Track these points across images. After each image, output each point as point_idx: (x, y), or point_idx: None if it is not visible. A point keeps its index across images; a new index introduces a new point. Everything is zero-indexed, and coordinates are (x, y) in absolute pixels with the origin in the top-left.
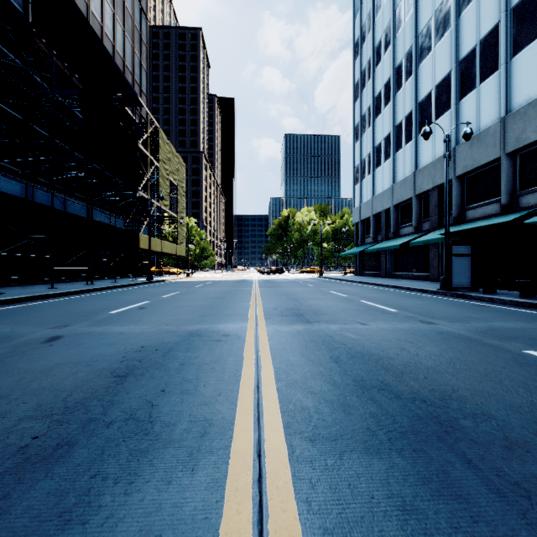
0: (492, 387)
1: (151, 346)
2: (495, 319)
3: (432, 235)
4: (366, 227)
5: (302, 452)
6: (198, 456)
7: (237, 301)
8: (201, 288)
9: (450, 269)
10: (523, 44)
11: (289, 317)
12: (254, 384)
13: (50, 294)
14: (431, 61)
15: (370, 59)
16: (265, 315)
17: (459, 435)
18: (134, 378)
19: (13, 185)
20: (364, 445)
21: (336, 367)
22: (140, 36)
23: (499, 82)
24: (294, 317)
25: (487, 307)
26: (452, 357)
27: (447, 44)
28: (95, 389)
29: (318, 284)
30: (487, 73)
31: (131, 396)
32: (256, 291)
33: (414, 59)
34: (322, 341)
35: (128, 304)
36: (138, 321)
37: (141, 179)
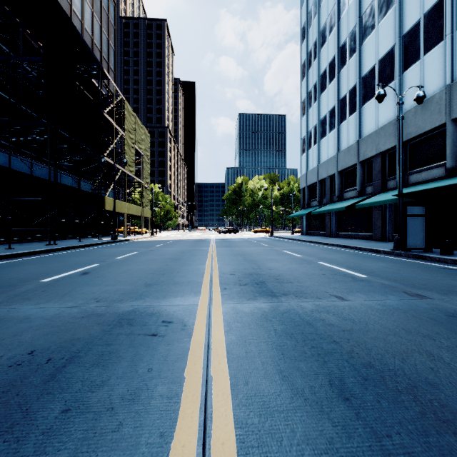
0: None
1: (45, 351)
2: None
3: (377, 198)
4: (312, 192)
5: None
6: None
7: (192, 264)
8: (160, 247)
9: (405, 230)
10: None
11: (248, 287)
12: None
13: None
14: (375, 38)
15: (316, 41)
16: (221, 283)
17: None
18: None
19: None
20: None
21: (353, 421)
22: (108, 18)
23: (444, 52)
24: (255, 287)
25: None
26: None
27: (391, 21)
28: None
29: (271, 244)
30: (432, 44)
31: None
32: (212, 251)
33: (357, 38)
34: (302, 336)
35: (74, 267)
36: (64, 295)
37: (107, 146)
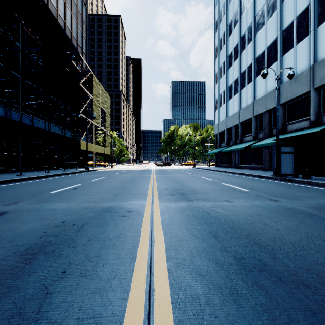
0: None
1: (70, 222)
2: (320, 197)
3: (265, 141)
4: (222, 137)
5: None
6: None
7: (141, 184)
8: (118, 174)
9: (280, 163)
10: None
11: (175, 196)
12: (147, 263)
13: (17, 179)
14: (264, 31)
15: (225, 32)
16: (159, 194)
17: None
18: (43, 256)
19: None
20: None
21: (216, 243)
22: (82, 17)
23: (309, 43)
24: (179, 196)
25: (309, 188)
26: (307, 231)
27: (275, 20)
28: (2, 270)
29: (193, 172)
30: (301, 37)
31: (31, 280)
32: (153, 177)
33: (253, 31)
34: (201, 217)
35: (67, 186)
36: (68, 199)
37: (81, 106)
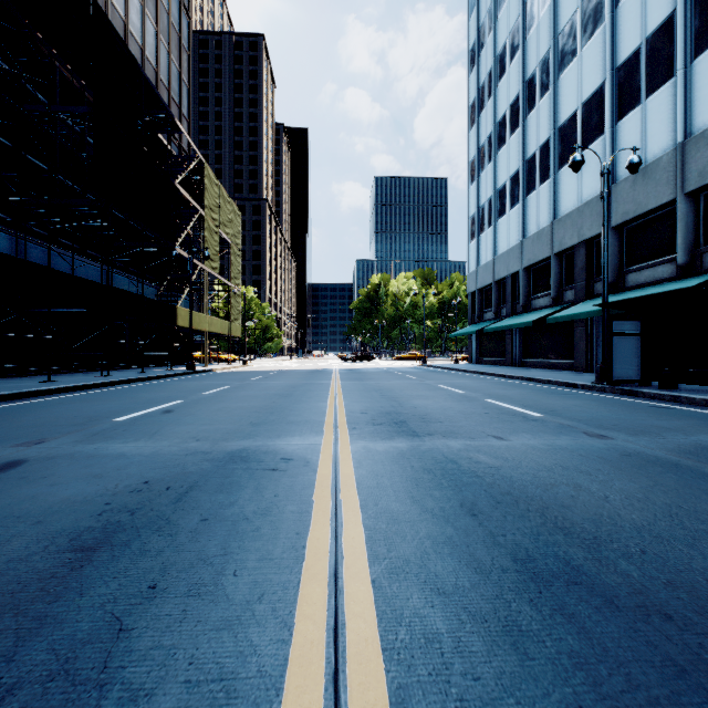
0: None
1: (160, 482)
2: (697, 429)
3: (579, 308)
4: (485, 298)
5: None
6: None
7: (309, 401)
8: (260, 381)
9: (611, 355)
10: None
11: (384, 427)
12: (329, 569)
13: (42, 390)
14: (576, 70)
15: (491, 71)
16: (349, 422)
17: None
18: (108, 555)
19: None
20: None
21: (474, 527)
22: (179, 39)
23: (675, 95)
24: (393, 427)
25: (673, 410)
26: (668, 502)
27: (599, 46)
28: (22, 584)
29: (422, 376)
30: (657, 82)
31: (85, 602)
32: (336, 385)
33: (552, 68)
34: (442, 471)
35: (150, 405)
36: (154, 434)
37: (179, 231)
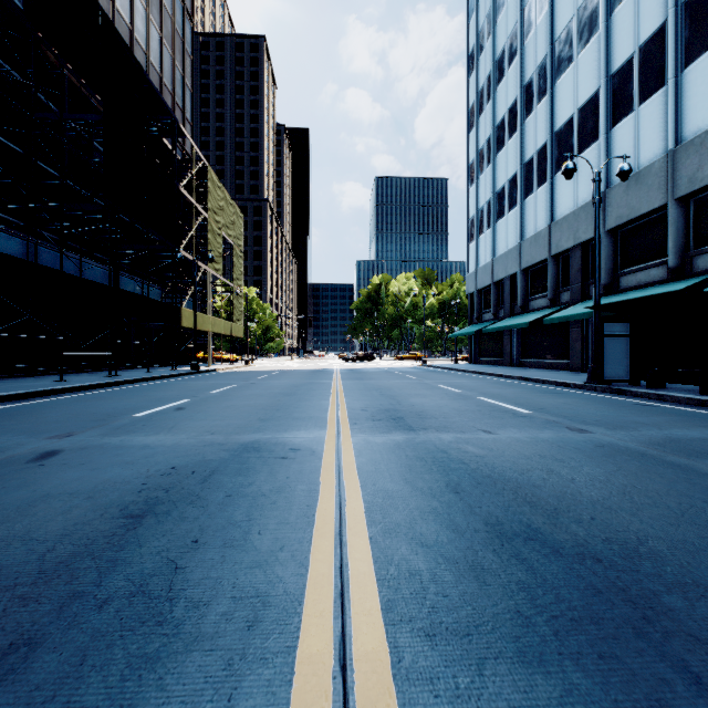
0: (698, 534)
1: (186, 467)
2: (672, 425)
3: (574, 309)
4: (484, 299)
5: (415, 661)
6: (241, 669)
7: (312, 399)
8: (264, 380)
9: (602, 355)
10: (698, 51)
11: (383, 422)
12: (335, 530)
13: (57, 388)
14: (573, 76)
15: (489, 76)
16: (350, 418)
17: (668, 626)
18: (154, 520)
19: (9, 242)
20: (516, 645)
21: (456, 501)
22: (183, 44)
23: (666, 103)
24: (391, 422)
25: (655, 407)
26: (625, 483)
27: (594, 53)
28: (91, 539)
29: (421, 376)
30: (650, 90)
31: (145, 551)
32: (337, 385)
33: (549, 74)
34: (433, 459)
35: (162, 403)
36: (171, 428)
37: (184, 234)
